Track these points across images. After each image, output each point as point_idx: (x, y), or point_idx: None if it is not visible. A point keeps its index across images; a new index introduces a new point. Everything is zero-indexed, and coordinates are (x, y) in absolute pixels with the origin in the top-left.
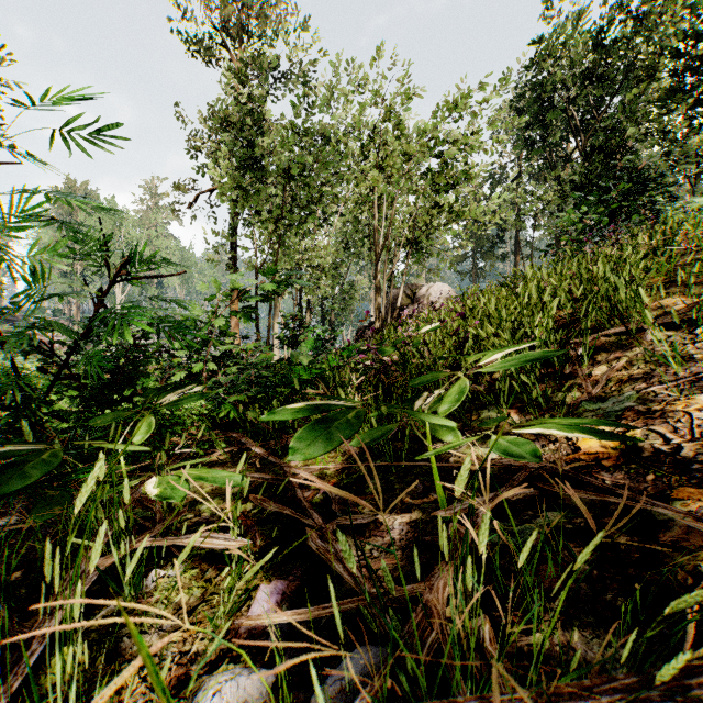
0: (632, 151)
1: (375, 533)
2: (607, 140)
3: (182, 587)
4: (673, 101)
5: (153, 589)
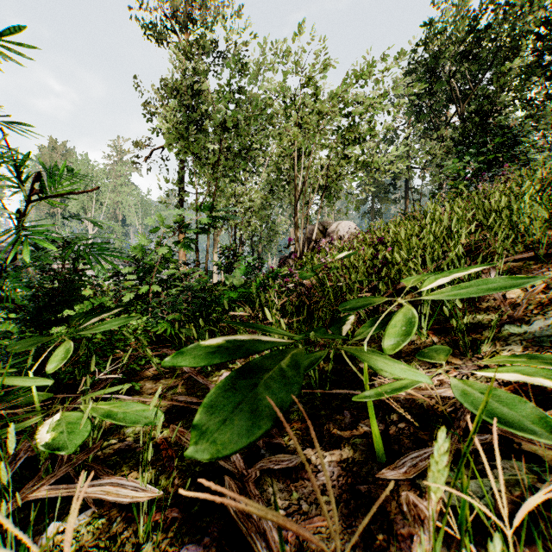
0: (500, 115)
1: (302, 474)
2: (481, 106)
3: (82, 545)
4: (534, 75)
5: (47, 549)
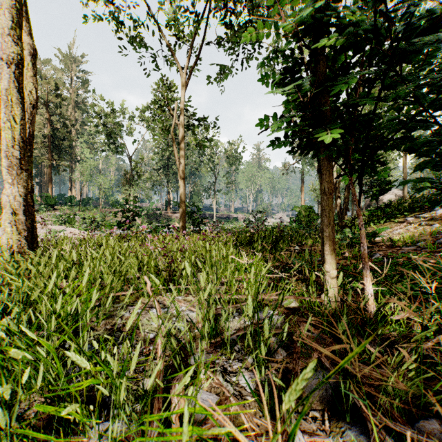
0: None
1: None
2: None
3: None
4: None
5: None
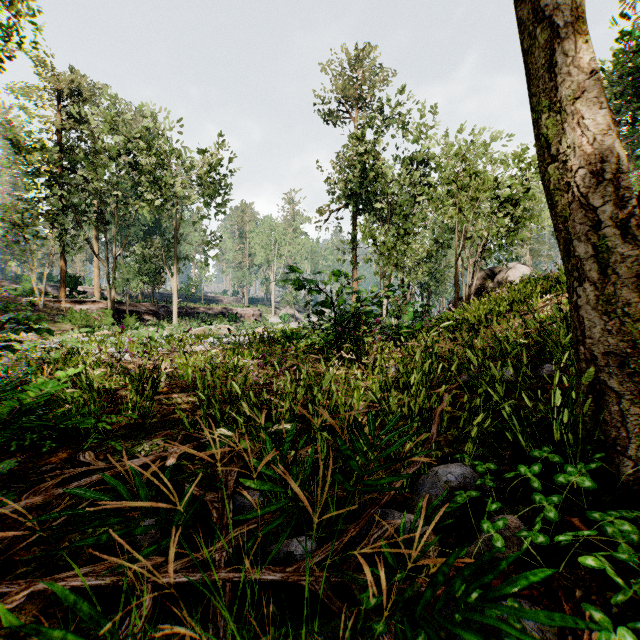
0: None
1: None
2: None
3: None
4: None
5: None
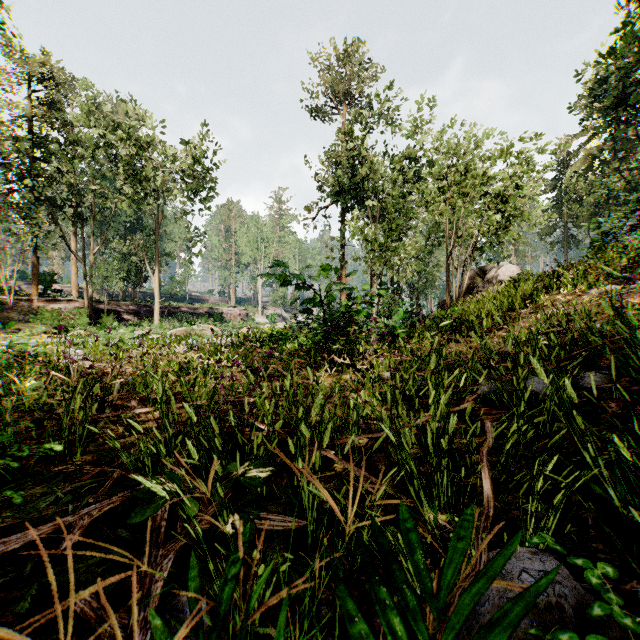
0: None
1: None
2: None
3: None
4: None
5: None
